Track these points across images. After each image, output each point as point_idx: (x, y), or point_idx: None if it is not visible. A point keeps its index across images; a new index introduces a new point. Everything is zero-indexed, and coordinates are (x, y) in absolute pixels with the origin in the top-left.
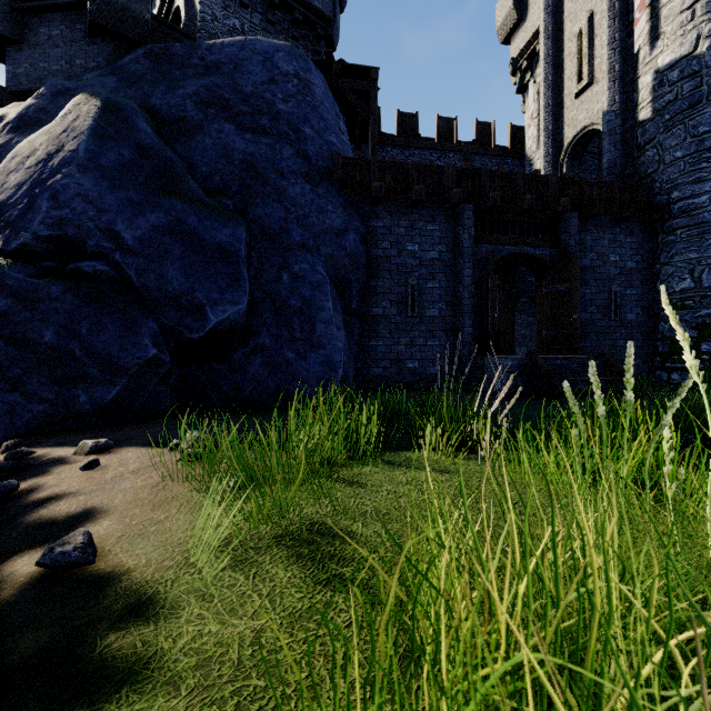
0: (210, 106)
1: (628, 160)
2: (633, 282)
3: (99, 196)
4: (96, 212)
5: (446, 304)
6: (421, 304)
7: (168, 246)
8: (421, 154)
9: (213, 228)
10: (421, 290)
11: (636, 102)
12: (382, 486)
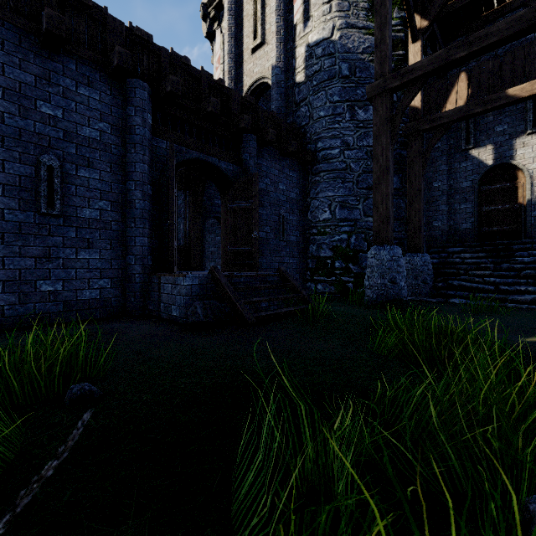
0: None
1: (289, 112)
2: (294, 210)
3: None
4: None
5: (110, 204)
6: (68, 199)
7: None
8: None
9: None
10: (68, 178)
11: (294, 67)
12: None
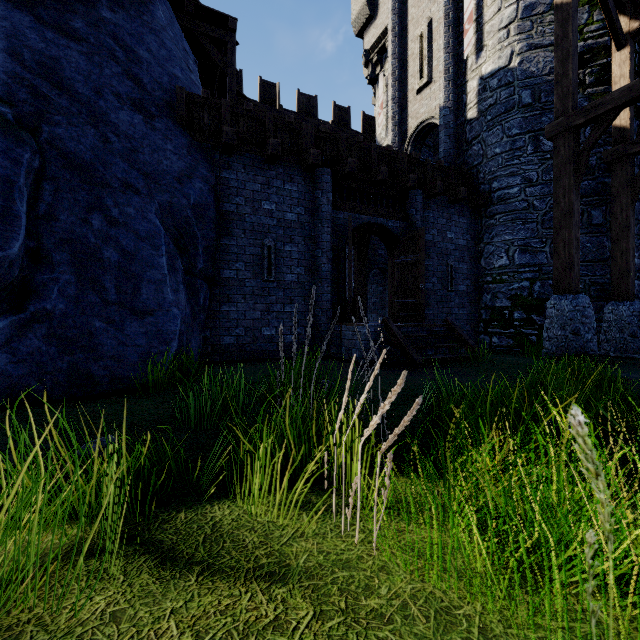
0: None
1: (459, 152)
2: (464, 258)
3: None
4: None
5: (304, 269)
6: (279, 268)
7: None
8: None
9: None
10: (279, 253)
11: (465, 103)
12: None
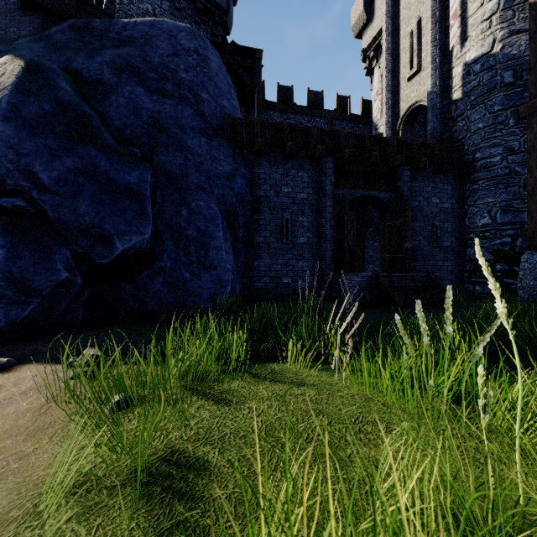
0: (124, 71)
1: (445, 128)
2: (449, 219)
3: (19, 142)
4: (15, 156)
5: (312, 234)
6: (294, 234)
7: (81, 185)
8: (296, 118)
9: (123, 171)
10: (294, 223)
11: (450, 86)
12: (245, 402)
